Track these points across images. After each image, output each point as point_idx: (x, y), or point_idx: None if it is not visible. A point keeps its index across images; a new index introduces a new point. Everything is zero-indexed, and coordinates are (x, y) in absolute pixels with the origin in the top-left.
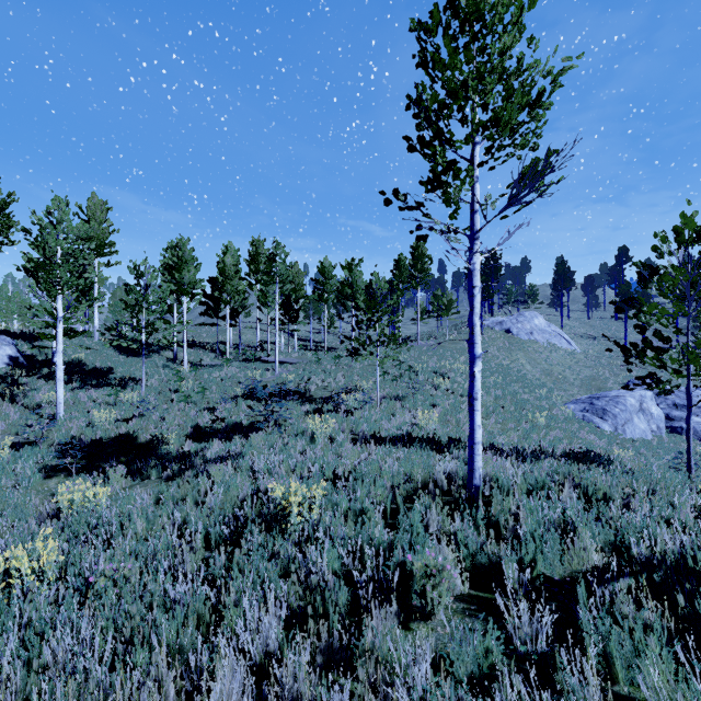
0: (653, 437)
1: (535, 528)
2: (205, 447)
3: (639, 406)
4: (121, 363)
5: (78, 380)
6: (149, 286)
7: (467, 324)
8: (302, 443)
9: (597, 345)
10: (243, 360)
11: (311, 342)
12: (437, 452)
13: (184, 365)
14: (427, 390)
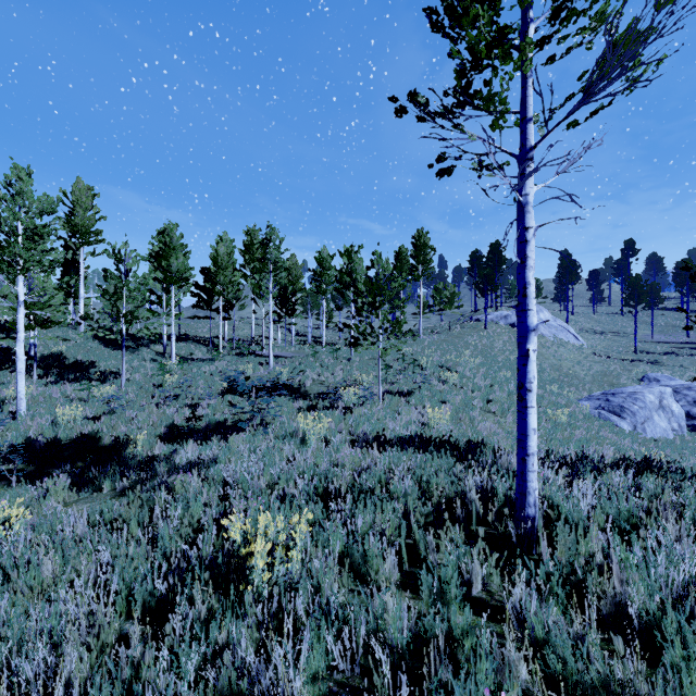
0: (674, 436)
1: (656, 604)
2: (174, 451)
3: (658, 403)
4: (105, 356)
5: (54, 374)
6: (129, 271)
7: (470, 319)
8: (291, 446)
9: (604, 340)
10: (236, 355)
11: (309, 337)
12: (457, 460)
13: (172, 359)
14: (434, 385)
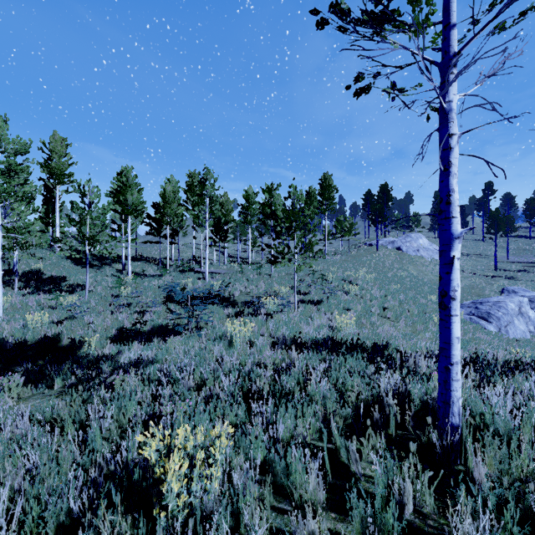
0: (531, 337)
1: None
2: (119, 351)
3: (518, 310)
4: (74, 272)
5: (32, 287)
6: (92, 203)
7: (364, 244)
8: (220, 347)
9: (470, 261)
10: (180, 271)
11: (238, 258)
12: (366, 361)
13: (128, 274)
14: (339, 295)
